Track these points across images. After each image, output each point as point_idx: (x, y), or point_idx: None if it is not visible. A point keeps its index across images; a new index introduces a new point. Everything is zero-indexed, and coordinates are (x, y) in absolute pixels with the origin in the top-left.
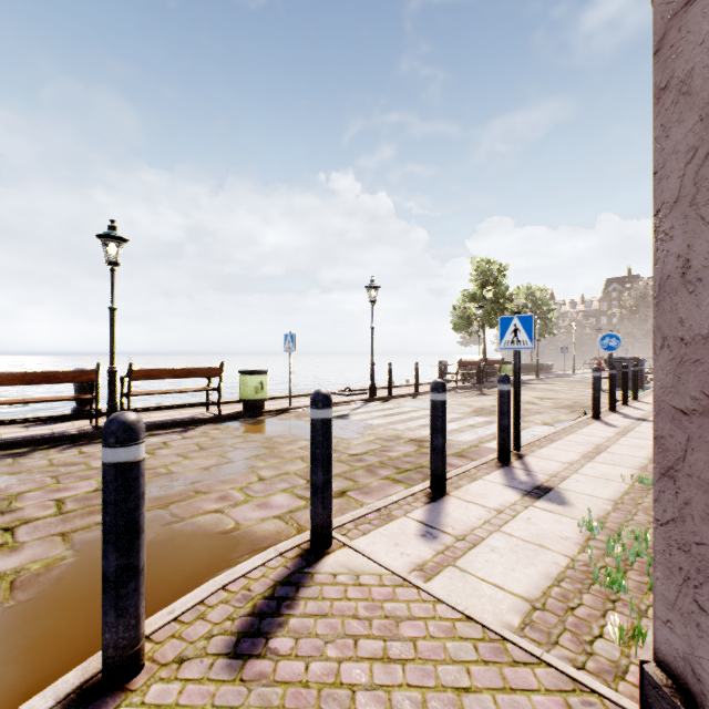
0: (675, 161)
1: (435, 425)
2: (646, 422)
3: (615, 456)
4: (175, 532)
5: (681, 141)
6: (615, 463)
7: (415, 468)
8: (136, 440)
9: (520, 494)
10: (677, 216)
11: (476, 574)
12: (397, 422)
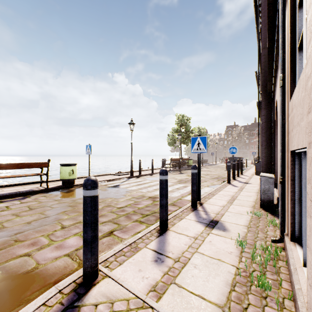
0: None
1: (162, 193)
2: (248, 184)
3: (241, 201)
4: None
5: None
6: (242, 205)
7: (151, 213)
8: None
9: (204, 226)
10: None
11: (188, 288)
12: (143, 188)
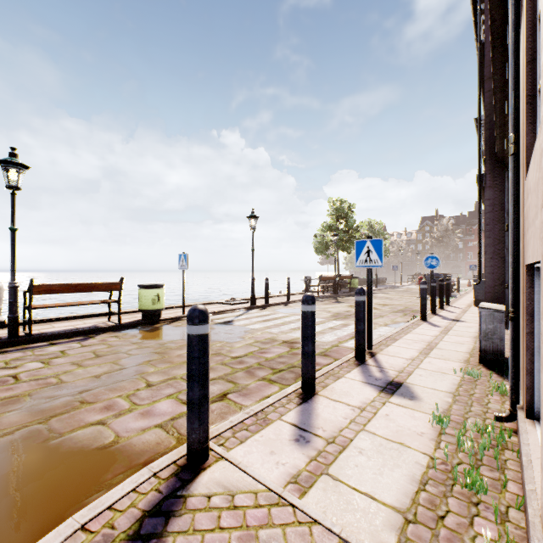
0: None
1: (306, 333)
2: (459, 322)
3: (444, 352)
4: (49, 451)
5: None
6: (445, 358)
7: (288, 367)
8: None
9: (377, 391)
10: None
11: (349, 482)
12: (272, 326)
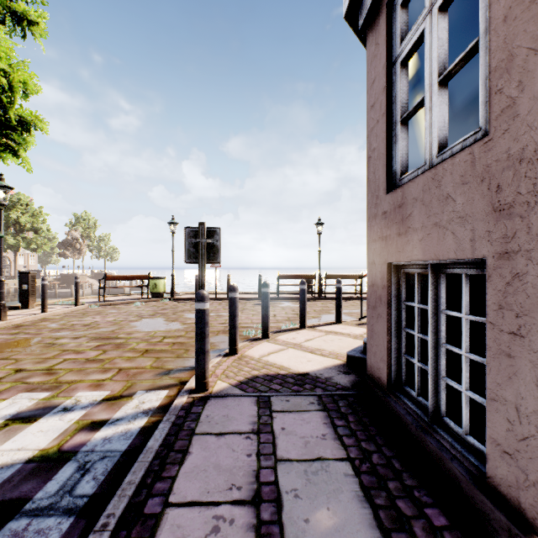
0: None
1: None
2: None
3: None
4: (345, 317)
5: None
6: None
7: None
8: (340, 283)
9: None
10: None
11: None
12: None
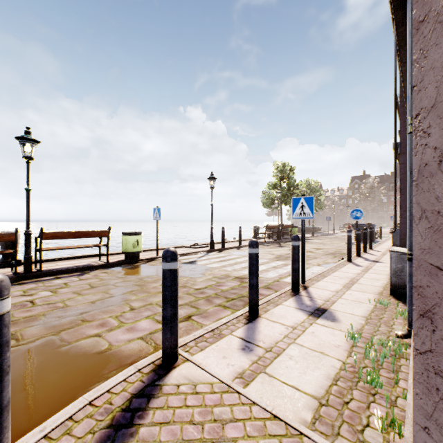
0: (432, 75)
1: (252, 270)
2: (378, 263)
3: (363, 286)
4: (61, 354)
5: (438, 59)
6: (363, 291)
7: (239, 297)
8: None
9: (306, 314)
10: (434, 117)
11: (280, 378)
12: (227, 265)
